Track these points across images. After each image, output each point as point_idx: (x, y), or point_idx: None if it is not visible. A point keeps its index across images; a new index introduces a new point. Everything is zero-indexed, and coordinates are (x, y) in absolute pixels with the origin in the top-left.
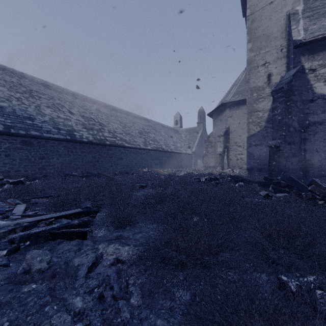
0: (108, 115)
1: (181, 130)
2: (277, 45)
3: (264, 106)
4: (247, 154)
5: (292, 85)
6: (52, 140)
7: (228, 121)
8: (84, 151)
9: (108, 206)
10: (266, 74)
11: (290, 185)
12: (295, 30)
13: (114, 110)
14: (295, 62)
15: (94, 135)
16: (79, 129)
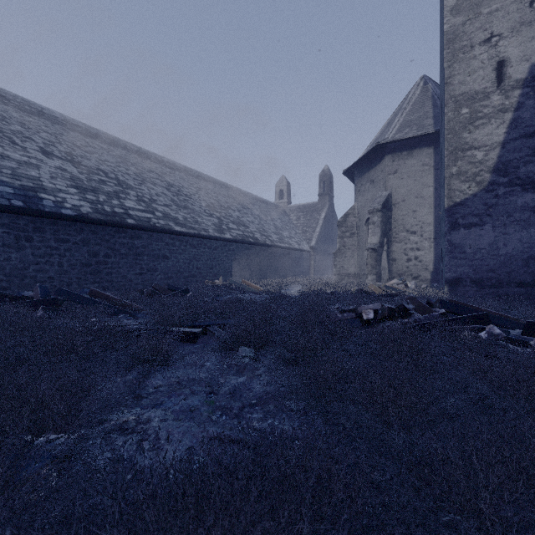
0: (144, 170)
1: (289, 208)
2: None
3: (487, 135)
4: (447, 246)
5: None
6: None
7: (390, 183)
8: (67, 239)
9: None
10: (492, 62)
11: None
12: None
13: (160, 162)
14: None
15: (99, 204)
16: (57, 188)
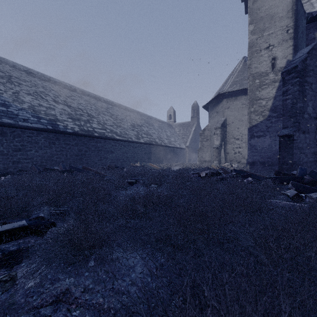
0: (99, 107)
1: (175, 125)
2: (283, 26)
3: (267, 93)
4: (249, 146)
5: (306, 64)
6: (30, 129)
7: (226, 113)
8: (69, 143)
9: (72, 215)
10: (269, 58)
11: (311, 181)
12: (307, 3)
13: (106, 102)
14: (308, 39)
15: (81, 126)
16: (63, 119)
